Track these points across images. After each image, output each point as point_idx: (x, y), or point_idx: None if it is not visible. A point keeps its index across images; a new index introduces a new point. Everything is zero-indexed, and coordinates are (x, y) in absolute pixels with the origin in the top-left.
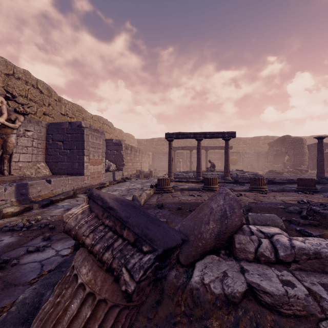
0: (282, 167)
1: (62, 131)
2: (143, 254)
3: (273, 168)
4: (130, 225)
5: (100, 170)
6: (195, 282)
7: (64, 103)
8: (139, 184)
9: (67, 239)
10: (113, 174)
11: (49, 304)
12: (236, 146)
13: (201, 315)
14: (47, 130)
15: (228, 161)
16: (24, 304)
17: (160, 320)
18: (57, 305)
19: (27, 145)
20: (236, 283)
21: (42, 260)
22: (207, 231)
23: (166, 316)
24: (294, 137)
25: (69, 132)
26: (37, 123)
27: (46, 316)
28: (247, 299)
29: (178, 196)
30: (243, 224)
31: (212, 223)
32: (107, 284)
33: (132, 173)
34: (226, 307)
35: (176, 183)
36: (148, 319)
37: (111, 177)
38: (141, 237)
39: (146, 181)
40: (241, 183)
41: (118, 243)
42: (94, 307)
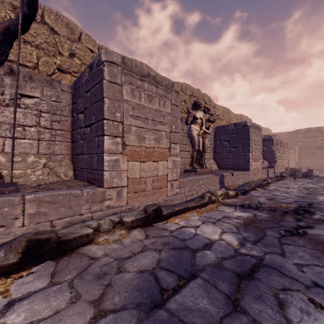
0: None
1: (227, 132)
2: None
3: None
4: None
5: (258, 166)
6: None
7: (217, 108)
8: (310, 184)
9: (323, 224)
10: (267, 171)
11: None
12: None
13: None
14: (215, 133)
15: None
16: None
17: None
18: None
19: None
20: None
21: None
22: None
23: None
24: None
25: (234, 133)
26: None
27: None
28: None
29: None
30: None
31: None
32: None
33: (281, 172)
34: None
35: None
36: None
37: (265, 174)
38: None
39: (312, 181)
40: None
41: None
42: None
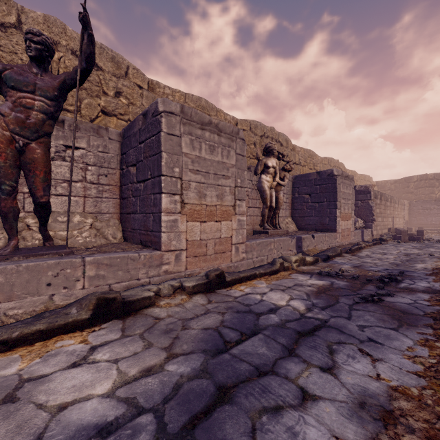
0: None
1: (309, 183)
2: None
3: None
4: None
5: (349, 227)
6: None
7: (297, 151)
8: (415, 249)
9: (406, 293)
10: (361, 233)
11: None
12: None
13: None
14: (293, 184)
15: None
16: None
17: None
18: None
19: None
20: None
21: (407, 303)
22: None
23: None
24: None
25: (318, 184)
26: None
27: None
28: None
29: None
30: None
31: None
32: None
33: (382, 234)
34: None
35: None
36: None
37: (359, 236)
38: None
39: (420, 245)
40: None
41: None
42: None
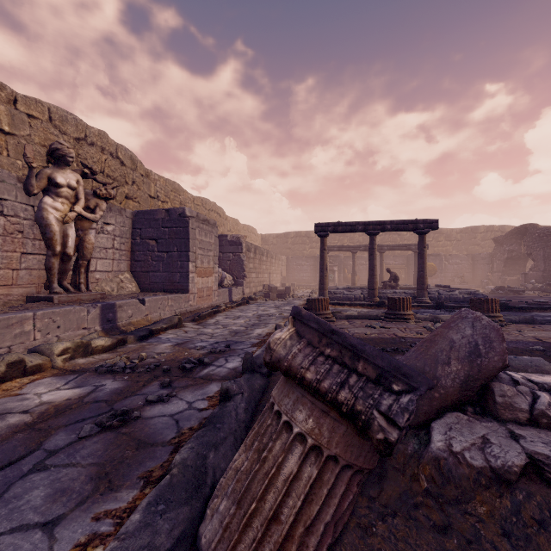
0: (521, 281)
1: (155, 223)
2: (395, 395)
3: (504, 283)
4: (368, 355)
5: (211, 285)
6: (437, 449)
7: (153, 179)
8: (273, 308)
9: (196, 387)
10: (229, 291)
11: (247, 462)
12: (433, 244)
13: (454, 497)
14: (134, 223)
15: (425, 270)
16: (186, 466)
17: (389, 500)
18: (263, 462)
19: (106, 246)
20: (508, 453)
21: (173, 414)
22: (448, 375)
23: (397, 495)
24: (546, 227)
25: (167, 226)
26: (120, 211)
27: (250, 476)
28: (527, 479)
29: (347, 328)
30: (506, 366)
31: (456, 363)
32: (338, 436)
33: (257, 291)
34: (495, 487)
35: (333, 307)
36: (368, 498)
37: (226, 296)
38: (389, 372)
39: (282, 303)
40: (448, 309)
41: (354, 380)
42: (321, 465)
